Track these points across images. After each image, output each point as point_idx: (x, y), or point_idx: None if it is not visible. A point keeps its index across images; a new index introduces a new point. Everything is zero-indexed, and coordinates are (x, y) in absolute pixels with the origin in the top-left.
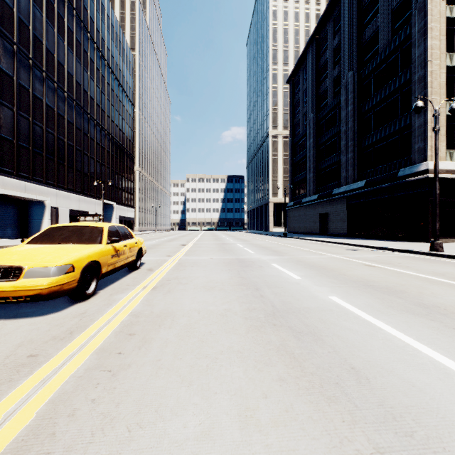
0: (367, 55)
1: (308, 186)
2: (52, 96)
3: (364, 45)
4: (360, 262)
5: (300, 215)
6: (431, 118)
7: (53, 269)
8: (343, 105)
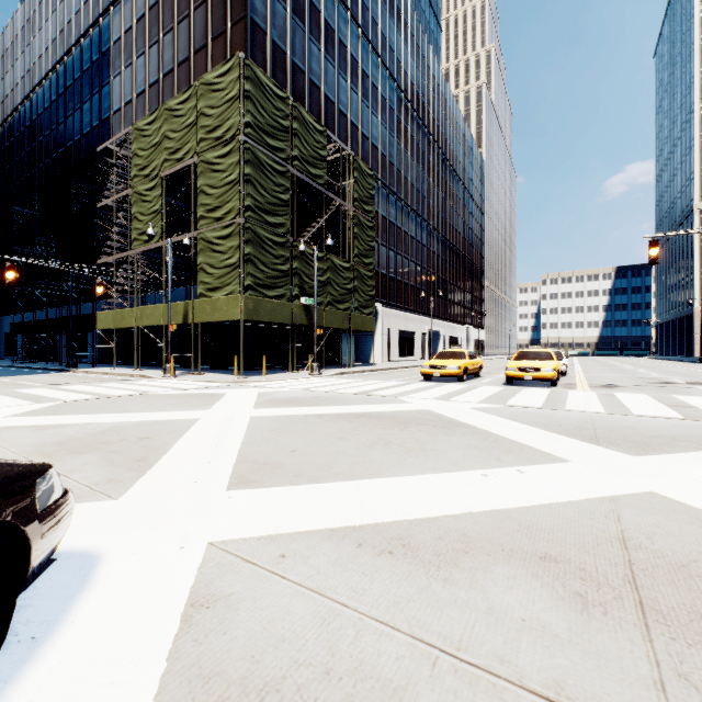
0: None
1: None
2: (442, 248)
3: None
4: None
5: None
6: None
7: None
8: None
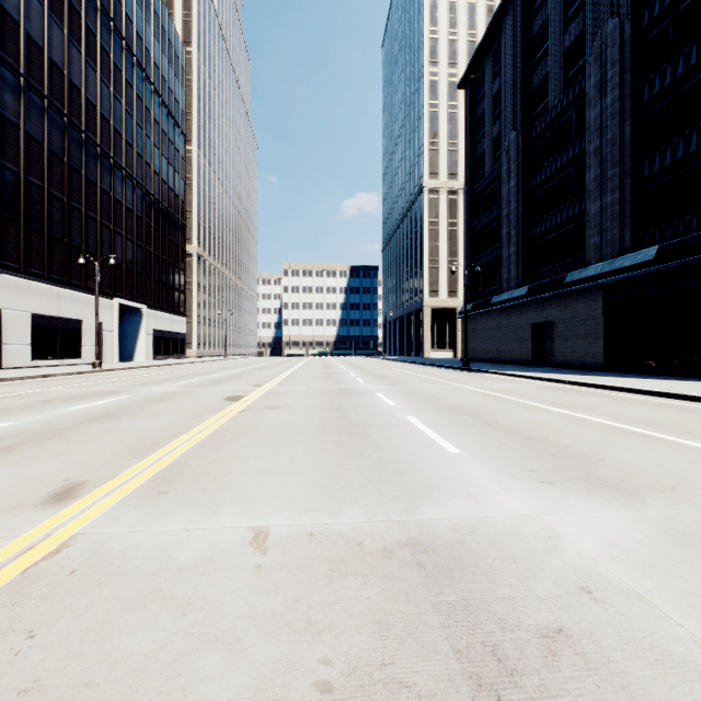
0: None
1: (506, 272)
2: None
3: None
4: None
5: (487, 328)
6: None
7: None
8: (593, 96)
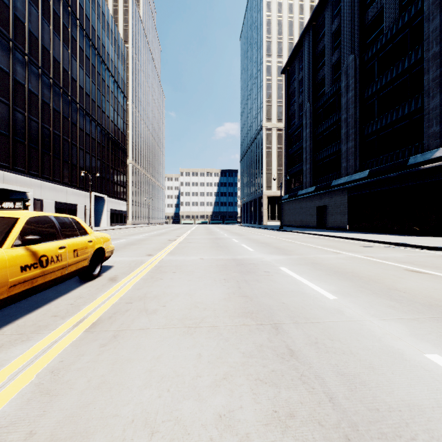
0: (371, 37)
1: (305, 178)
2: (36, 82)
3: (366, 27)
4: (395, 265)
5: (295, 208)
6: None
7: None
8: (343, 91)
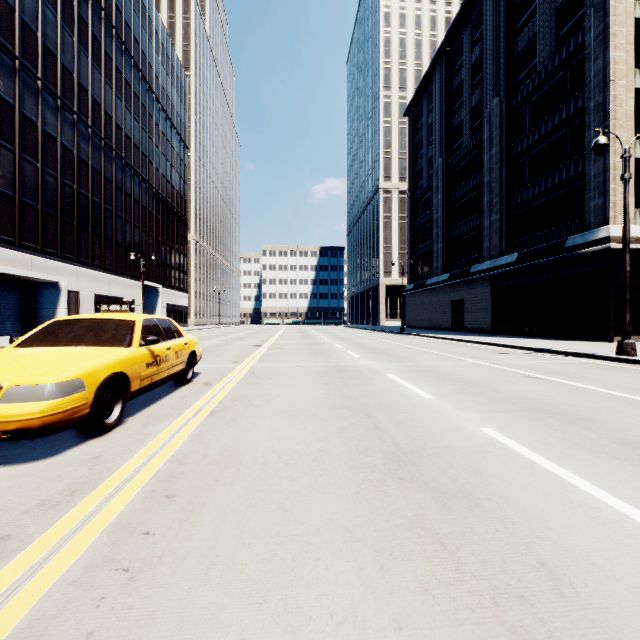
0: (521, 74)
1: (436, 262)
2: (71, 133)
3: (516, 60)
4: (516, 372)
5: (423, 303)
6: (613, 163)
7: (49, 387)
8: (486, 146)
